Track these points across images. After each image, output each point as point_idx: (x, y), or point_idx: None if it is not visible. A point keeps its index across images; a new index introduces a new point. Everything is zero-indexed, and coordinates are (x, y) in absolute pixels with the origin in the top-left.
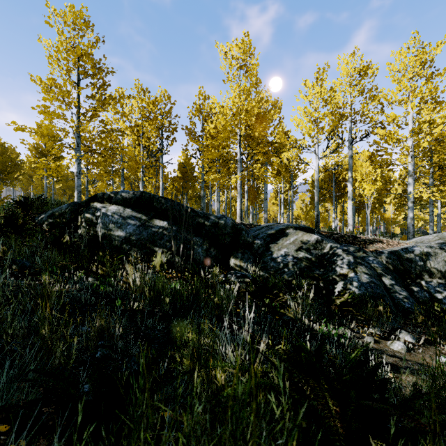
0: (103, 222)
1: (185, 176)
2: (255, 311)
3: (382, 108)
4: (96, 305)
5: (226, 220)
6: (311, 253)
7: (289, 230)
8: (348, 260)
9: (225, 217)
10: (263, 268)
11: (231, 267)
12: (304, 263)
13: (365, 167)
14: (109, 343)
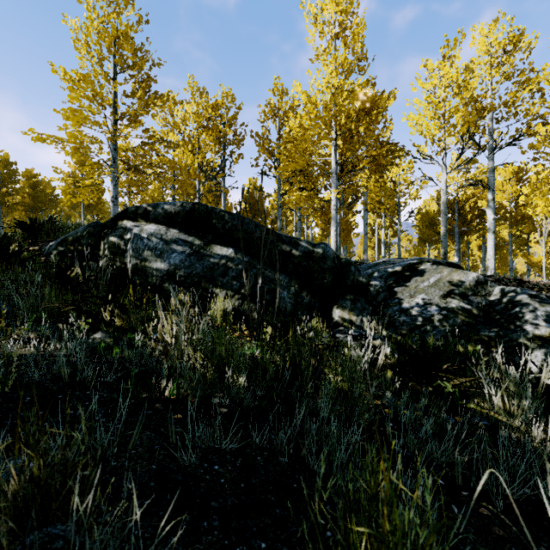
0: (134, 248)
1: (253, 209)
2: (413, 406)
3: (542, 96)
4: (91, 387)
5: (326, 248)
6: (469, 301)
7: (425, 265)
8: (546, 312)
9: (324, 244)
10: (387, 325)
11: (336, 322)
12: (461, 318)
13: (508, 188)
14: (51, 545)
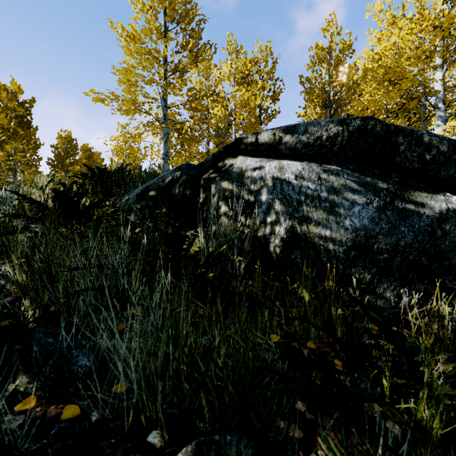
0: (281, 197)
1: None
2: None
3: None
4: None
5: None
6: None
7: None
8: None
9: None
10: None
11: None
12: None
13: None
14: None
